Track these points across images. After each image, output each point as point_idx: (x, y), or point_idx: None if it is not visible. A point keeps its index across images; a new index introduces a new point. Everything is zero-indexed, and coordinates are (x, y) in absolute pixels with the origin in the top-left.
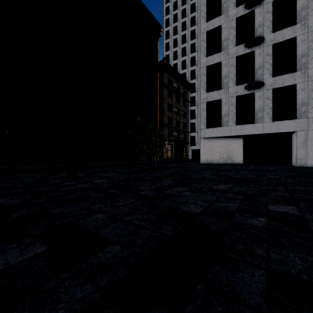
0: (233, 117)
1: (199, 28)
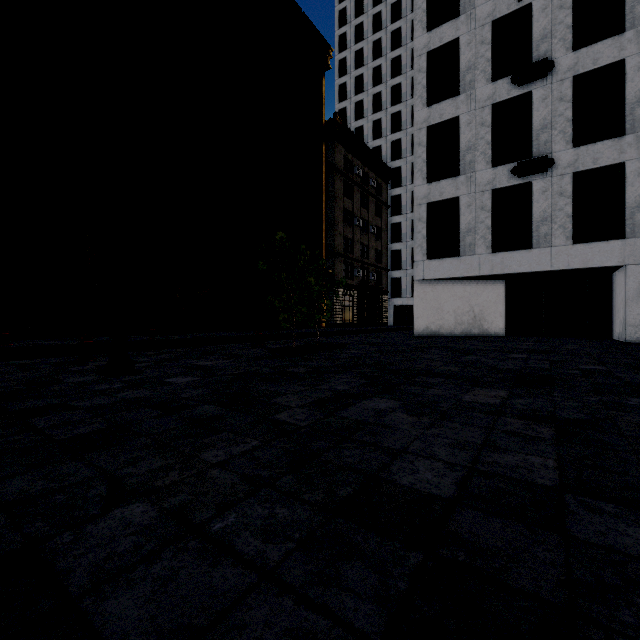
0: (485, 235)
1: (410, 53)
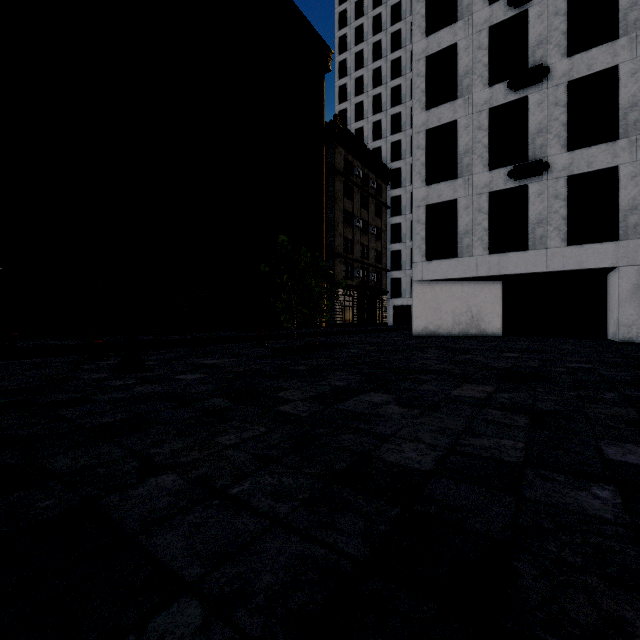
0: (483, 236)
1: (409, 55)
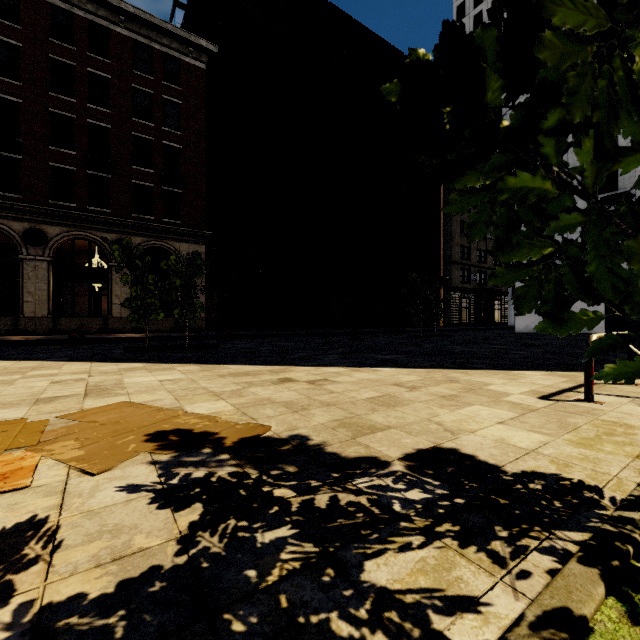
0: None
1: None
